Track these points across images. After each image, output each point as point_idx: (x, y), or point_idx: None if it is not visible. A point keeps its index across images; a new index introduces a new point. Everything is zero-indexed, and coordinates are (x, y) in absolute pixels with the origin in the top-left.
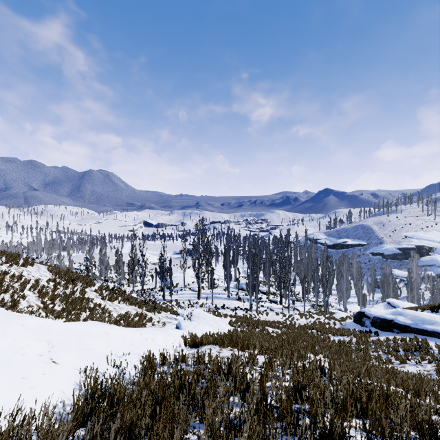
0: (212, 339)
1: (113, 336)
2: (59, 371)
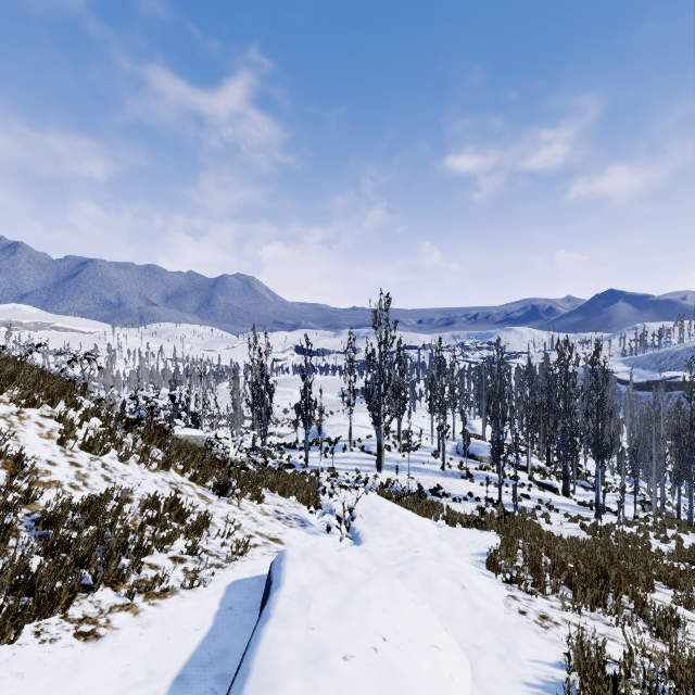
0: None
1: None
2: None
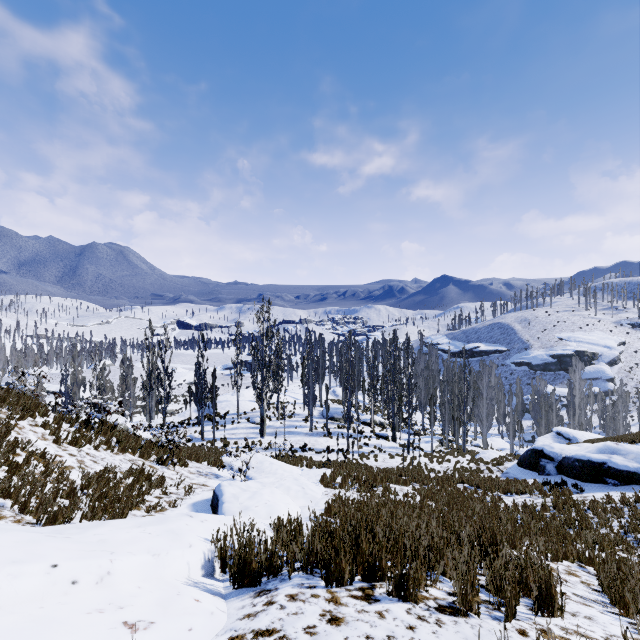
0: (303, 555)
1: None
2: None
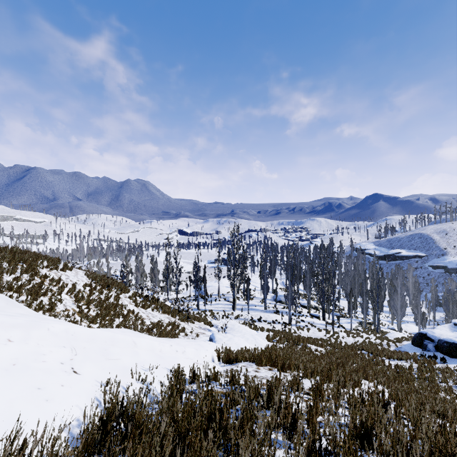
0: (248, 355)
1: (141, 346)
2: (79, 383)
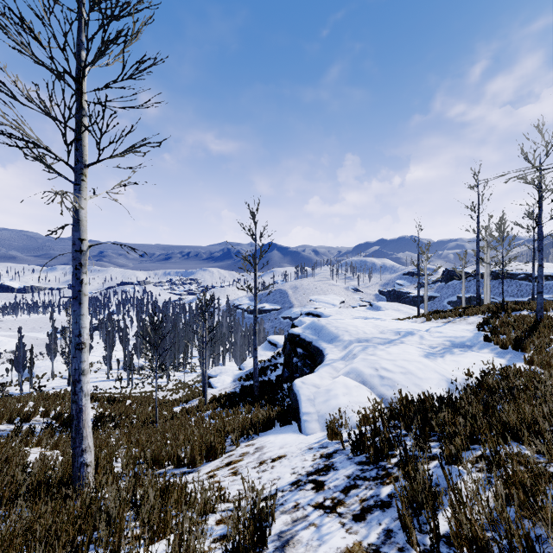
0: None
1: None
2: None
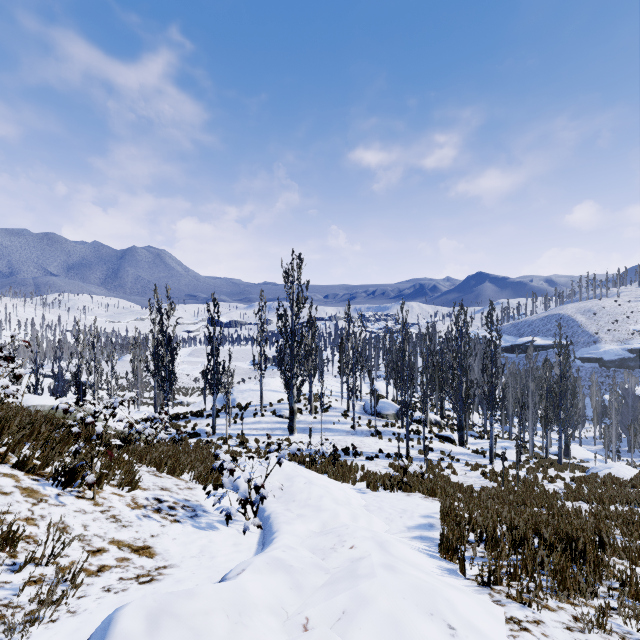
0: None
1: None
2: None
